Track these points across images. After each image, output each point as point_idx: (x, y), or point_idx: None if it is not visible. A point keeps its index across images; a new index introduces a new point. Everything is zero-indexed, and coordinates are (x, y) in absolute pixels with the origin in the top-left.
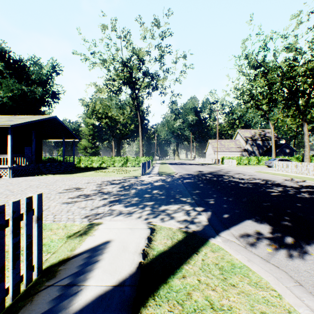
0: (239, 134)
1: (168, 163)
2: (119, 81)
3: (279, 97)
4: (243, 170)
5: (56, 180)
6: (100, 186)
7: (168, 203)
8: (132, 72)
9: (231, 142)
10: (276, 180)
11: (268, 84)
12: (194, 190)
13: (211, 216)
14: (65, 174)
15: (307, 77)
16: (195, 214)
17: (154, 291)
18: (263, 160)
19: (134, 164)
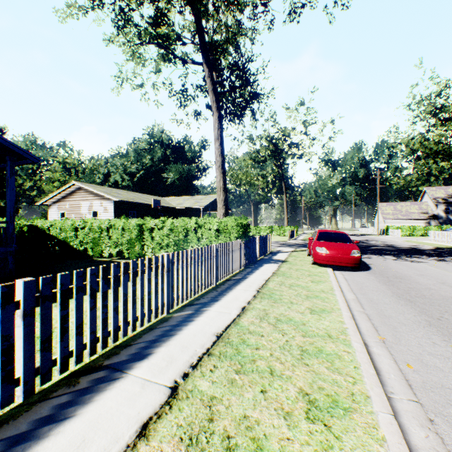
0: (426, 194)
1: None
2: (264, 153)
3: None
4: (395, 239)
5: None
6: None
7: (303, 247)
8: (278, 147)
9: (412, 206)
10: (399, 245)
11: None
12: None
13: None
14: None
15: None
16: None
17: (295, 252)
18: None
19: (279, 233)
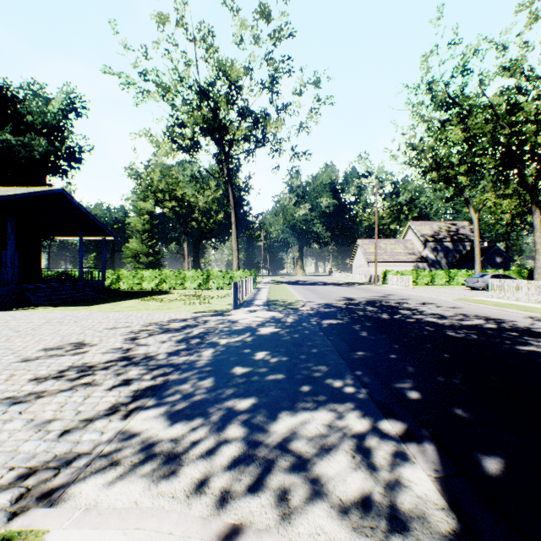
0: (411, 230)
1: (285, 282)
2: (194, 127)
3: (489, 161)
4: (429, 295)
5: (45, 322)
6: (134, 337)
7: (295, 404)
8: (218, 110)
9: (397, 244)
10: (515, 320)
11: (467, 137)
12: (353, 350)
13: (444, 468)
14: (78, 306)
15: (540, 123)
16: (389, 460)
17: None
18: (458, 277)
19: (222, 283)
